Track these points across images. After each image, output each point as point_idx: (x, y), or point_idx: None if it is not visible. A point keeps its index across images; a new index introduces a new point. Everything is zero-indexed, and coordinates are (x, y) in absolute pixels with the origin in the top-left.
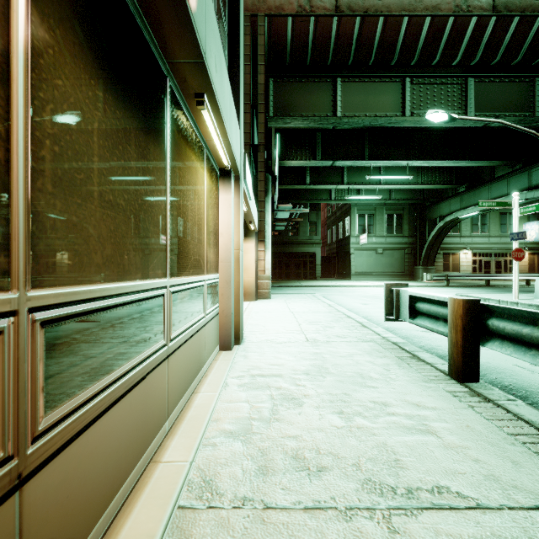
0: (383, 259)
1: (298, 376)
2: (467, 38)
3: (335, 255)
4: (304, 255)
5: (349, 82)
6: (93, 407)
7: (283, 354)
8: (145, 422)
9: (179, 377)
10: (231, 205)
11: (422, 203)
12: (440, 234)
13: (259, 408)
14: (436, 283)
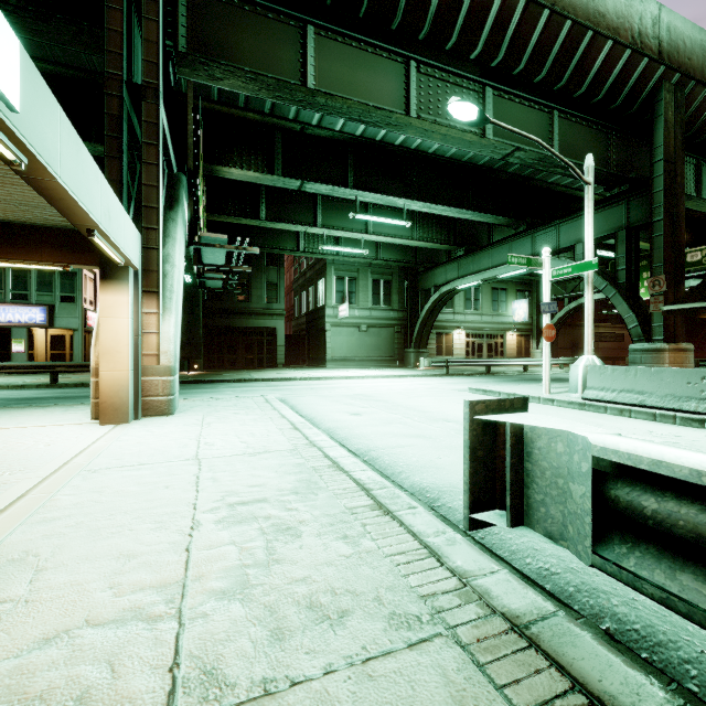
0: (368, 340)
1: None
2: (492, 19)
3: (305, 333)
4: (259, 332)
5: (328, 39)
6: None
7: None
8: None
9: None
10: None
11: (414, 268)
12: (434, 308)
13: None
14: (433, 371)
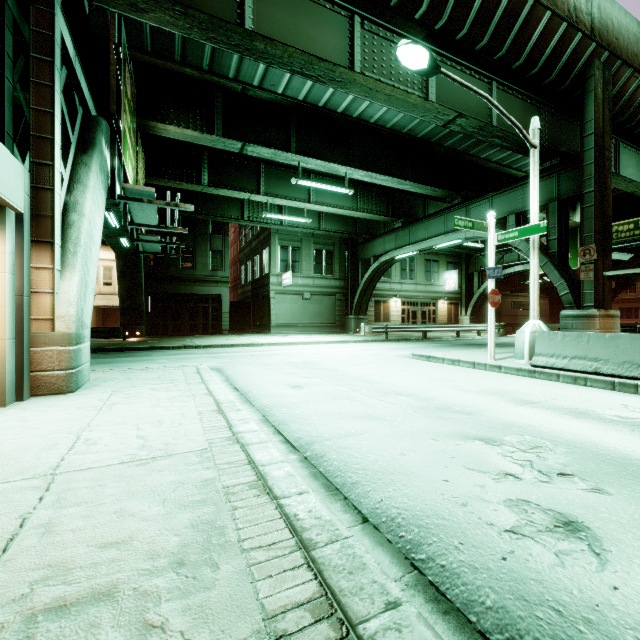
0: (311, 307)
1: None
2: None
3: (250, 300)
4: (204, 299)
5: None
6: None
7: None
8: None
9: None
10: None
11: (354, 239)
12: (373, 277)
13: None
14: (372, 336)
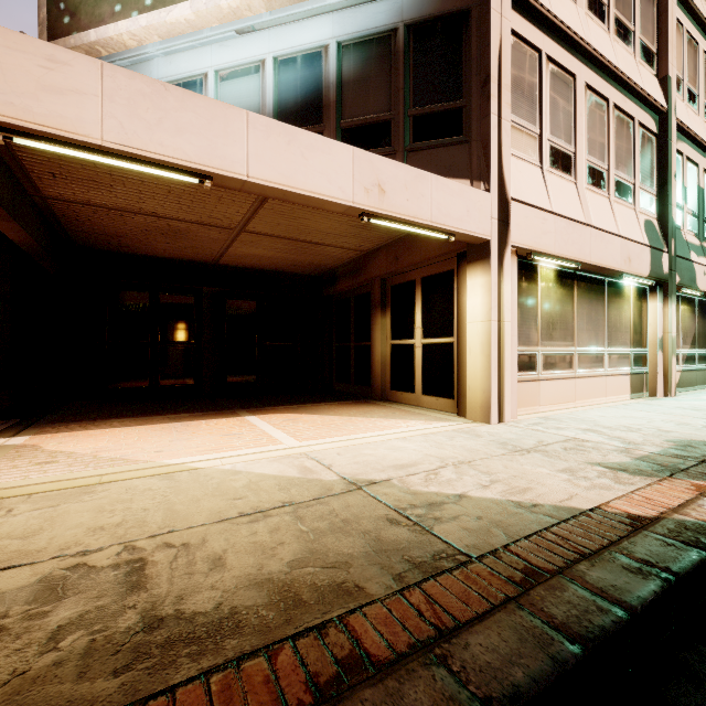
0: None
1: None
2: None
3: None
4: None
5: None
6: (700, 368)
7: None
8: None
9: None
10: None
11: None
12: None
13: None
14: None
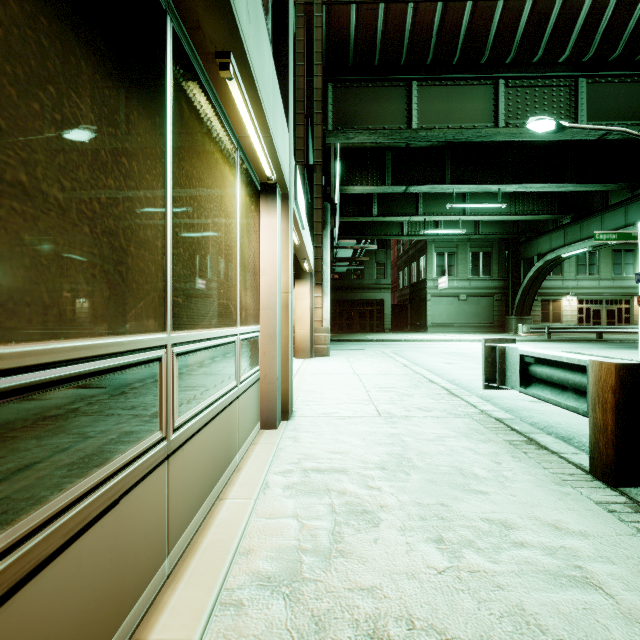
0: (467, 308)
1: (370, 471)
2: (579, 26)
3: (408, 303)
4: (370, 303)
5: (428, 87)
6: None
7: (347, 436)
8: (117, 578)
9: (192, 483)
10: (276, 231)
11: (515, 238)
12: (537, 276)
13: (314, 530)
14: (534, 337)
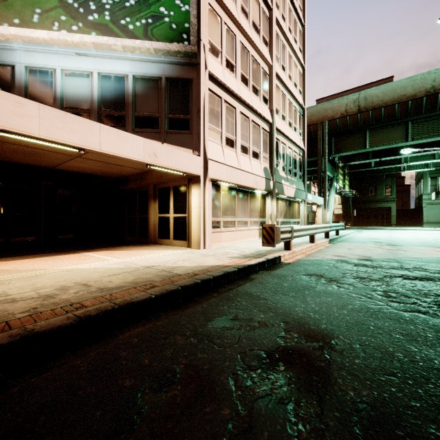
0: None
1: None
2: (439, 101)
3: (417, 208)
4: (381, 209)
5: (373, 131)
6: None
7: None
8: None
9: None
10: (302, 206)
11: None
12: None
13: None
14: None
